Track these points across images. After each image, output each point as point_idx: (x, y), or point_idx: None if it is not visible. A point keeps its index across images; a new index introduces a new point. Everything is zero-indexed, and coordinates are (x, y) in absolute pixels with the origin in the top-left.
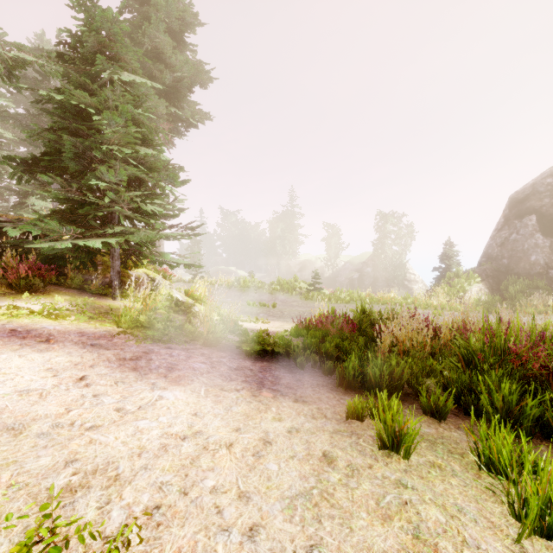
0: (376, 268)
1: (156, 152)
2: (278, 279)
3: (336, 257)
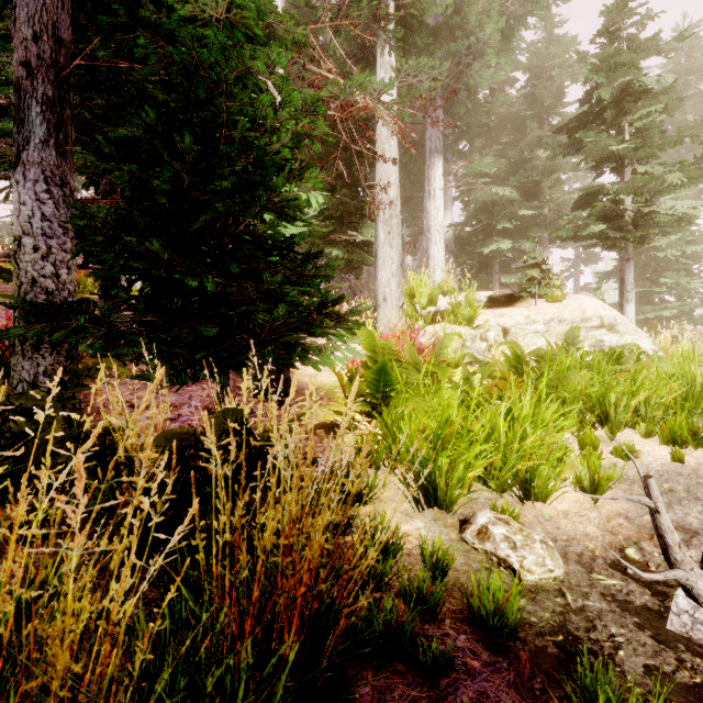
0: None
1: (699, 247)
2: None
3: None
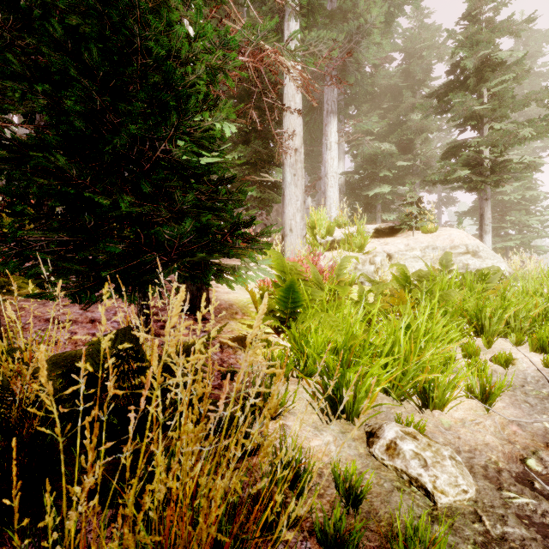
0: None
1: (535, 192)
2: None
3: None
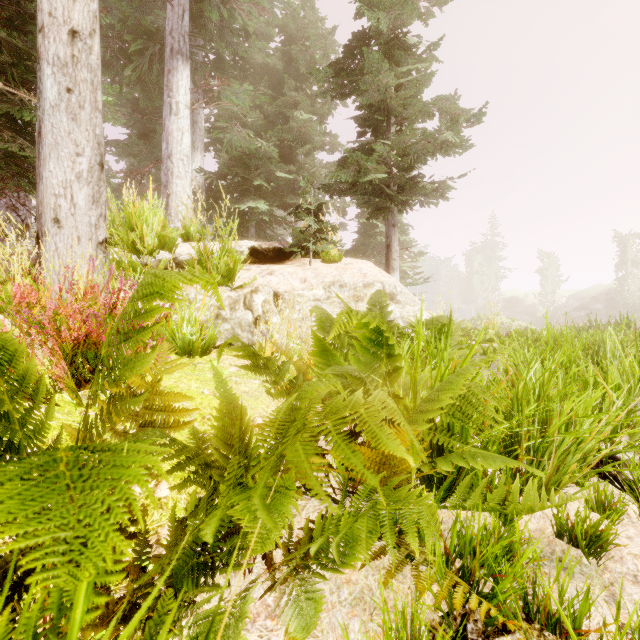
0: (611, 304)
1: (407, 237)
2: (478, 315)
3: (554, 293)
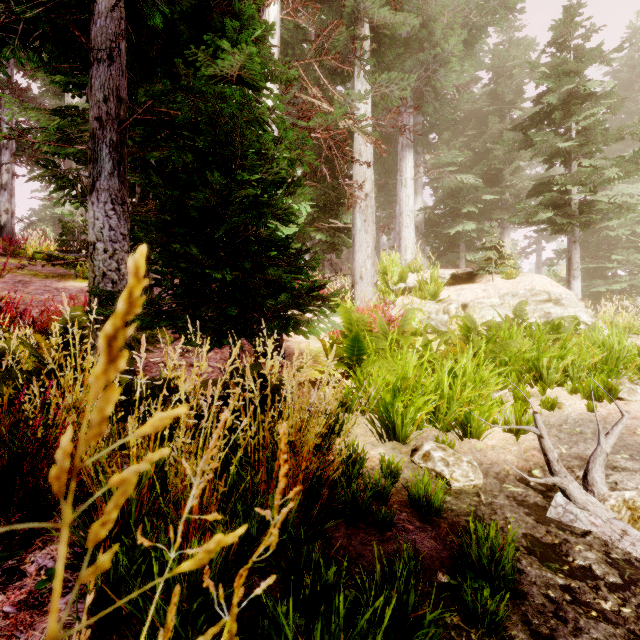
0: None
1: None
2: None
3: None
